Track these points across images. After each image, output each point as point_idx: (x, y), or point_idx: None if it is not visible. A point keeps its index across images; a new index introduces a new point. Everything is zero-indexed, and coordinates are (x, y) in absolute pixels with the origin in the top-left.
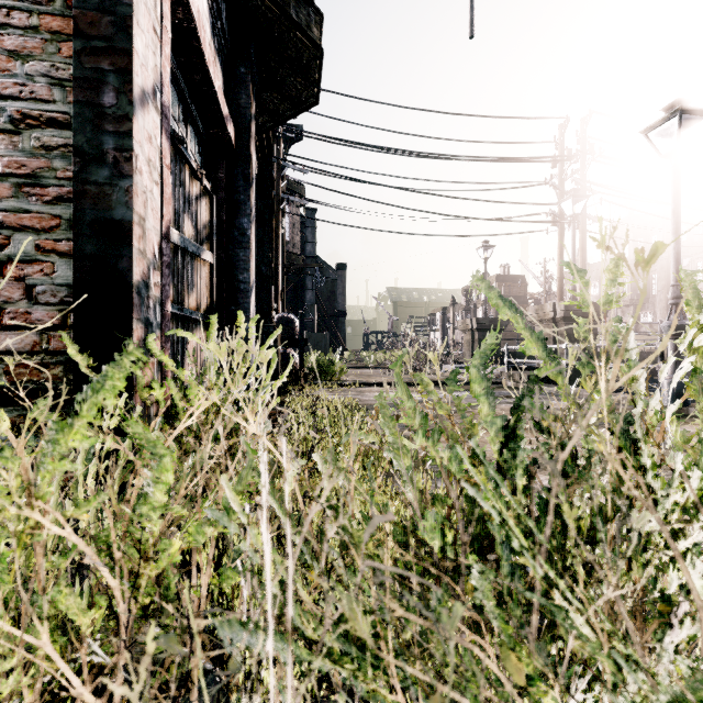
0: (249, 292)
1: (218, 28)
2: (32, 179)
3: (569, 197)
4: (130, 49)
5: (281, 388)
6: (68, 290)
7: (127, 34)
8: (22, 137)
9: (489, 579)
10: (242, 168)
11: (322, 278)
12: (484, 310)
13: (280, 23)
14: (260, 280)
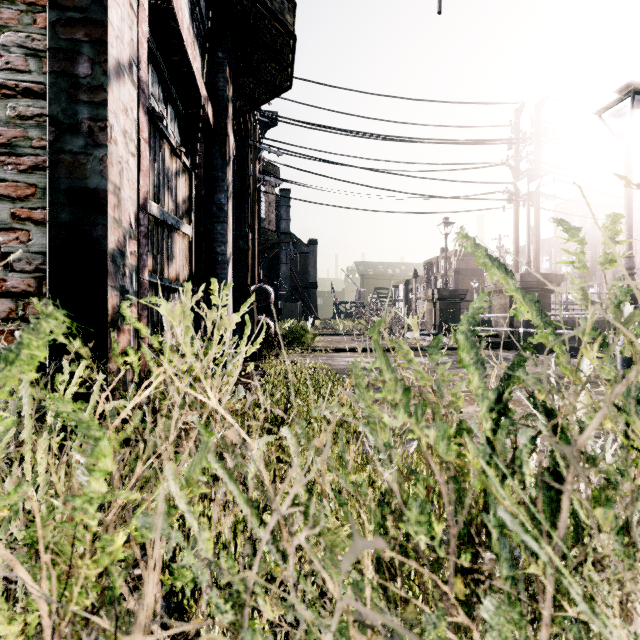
0: (227, 264)
1: (196, 13)
2: (8, 148)
3: (524, 176)
4: (104, 21)
5: (257, 353)
6: (43, 258)
7: (102, 5)
8: None
9: (522, 635)
10: (219, 147)
11: (295, 253)
12: (445, 281)
13: (255, 10)
14: (238, 253)
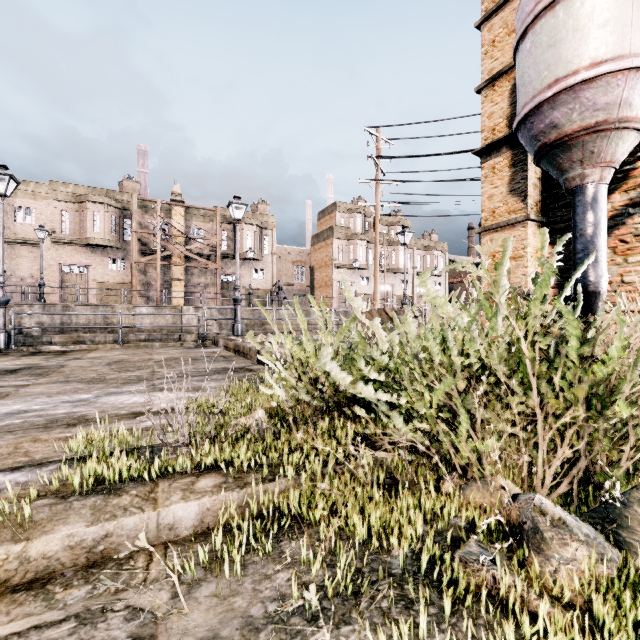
0: None
1: None
2: None
3: None
4: None
5: None
6: None
7: None
8: None
9: None
10: None
11: None
12: None
13: None
14: None
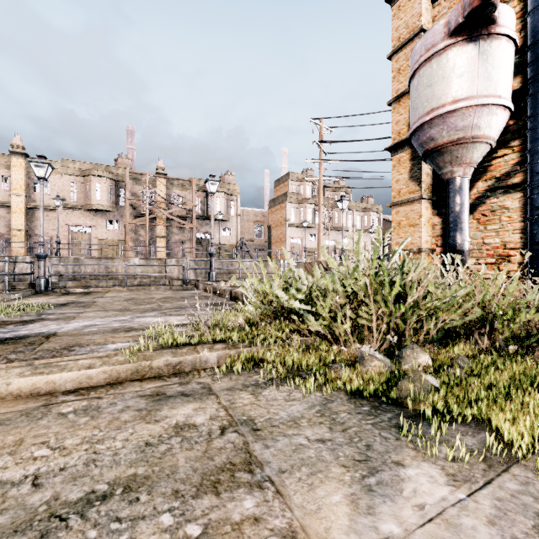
0: None
1: None
2: None
3: None
4: None
5: None
6: None
7: None
8: None
9: None
10: None
11: None
12: None
13: None
14: None
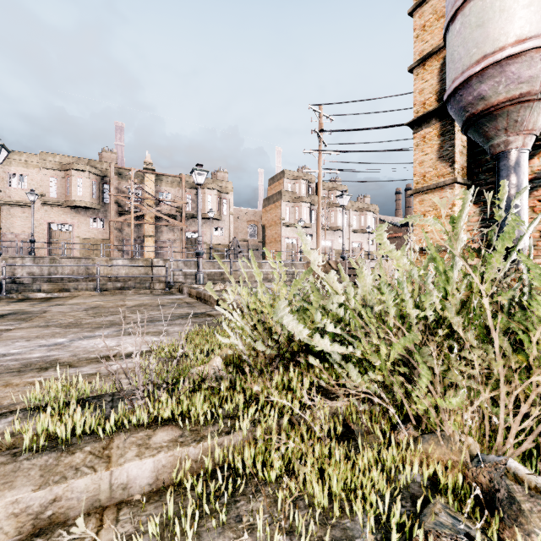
0: None
1: None
2: None
3: None
4: None
5: None
6: None
7: None
8: None
9: None
10: None
11: None
12: None
13: None
14: None
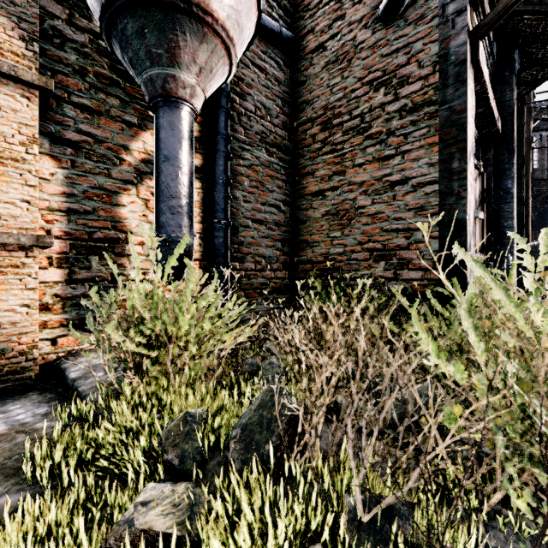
0: None
1: (489, 62)
2: (420, 208)
3: None
4: (465, 138)
5: None
6: (436, 253)
7: (464, 131)
8: (417, 192)
9: None
10: (506, 145)
11: None
12: None
13: (545, 22)
14: None
